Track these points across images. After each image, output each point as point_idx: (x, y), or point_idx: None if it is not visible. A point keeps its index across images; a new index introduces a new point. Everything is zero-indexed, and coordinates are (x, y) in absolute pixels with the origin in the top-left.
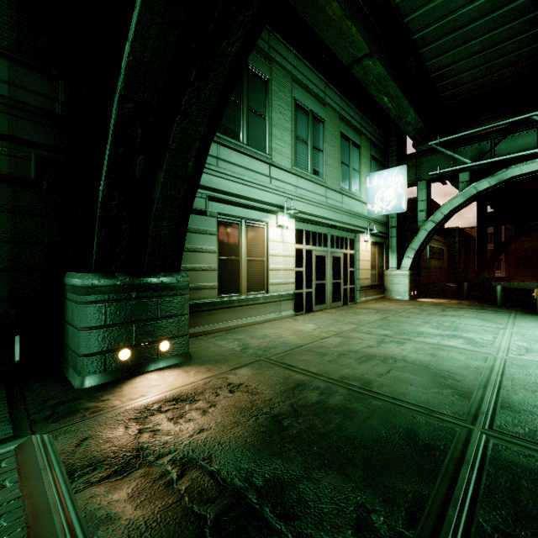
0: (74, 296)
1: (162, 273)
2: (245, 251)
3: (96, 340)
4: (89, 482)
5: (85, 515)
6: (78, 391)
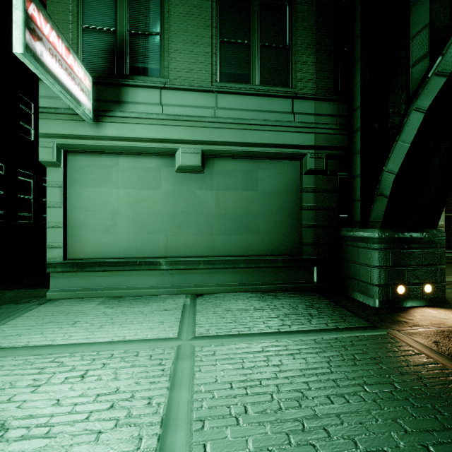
0: (362, 244)
1: (425, 229)
2: None
3: (383, 275)
4: None
5: None
6: (377, 308)
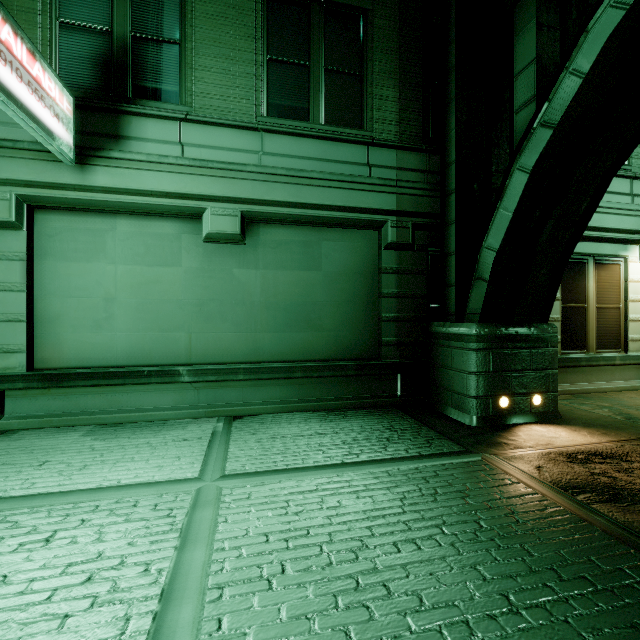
0: (457, 343)
1: (533, 324)
2: (592, 297)
3: (482, 384)
4: (592, 500)
5: (623, 523)
6: (474, 428)
